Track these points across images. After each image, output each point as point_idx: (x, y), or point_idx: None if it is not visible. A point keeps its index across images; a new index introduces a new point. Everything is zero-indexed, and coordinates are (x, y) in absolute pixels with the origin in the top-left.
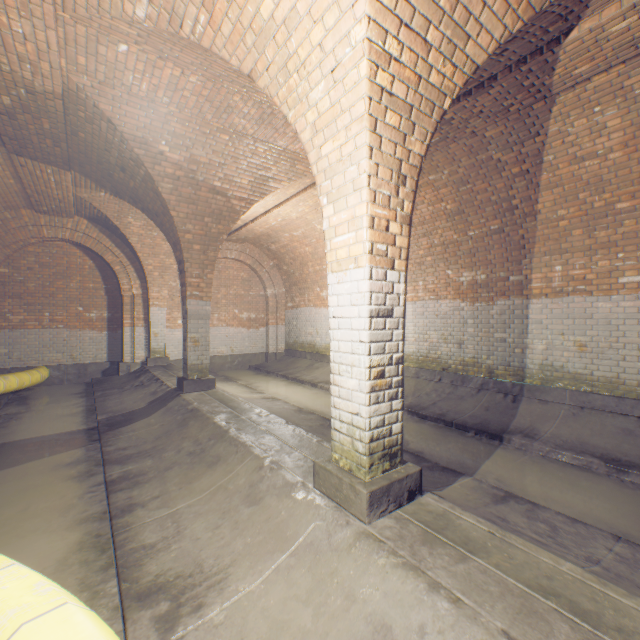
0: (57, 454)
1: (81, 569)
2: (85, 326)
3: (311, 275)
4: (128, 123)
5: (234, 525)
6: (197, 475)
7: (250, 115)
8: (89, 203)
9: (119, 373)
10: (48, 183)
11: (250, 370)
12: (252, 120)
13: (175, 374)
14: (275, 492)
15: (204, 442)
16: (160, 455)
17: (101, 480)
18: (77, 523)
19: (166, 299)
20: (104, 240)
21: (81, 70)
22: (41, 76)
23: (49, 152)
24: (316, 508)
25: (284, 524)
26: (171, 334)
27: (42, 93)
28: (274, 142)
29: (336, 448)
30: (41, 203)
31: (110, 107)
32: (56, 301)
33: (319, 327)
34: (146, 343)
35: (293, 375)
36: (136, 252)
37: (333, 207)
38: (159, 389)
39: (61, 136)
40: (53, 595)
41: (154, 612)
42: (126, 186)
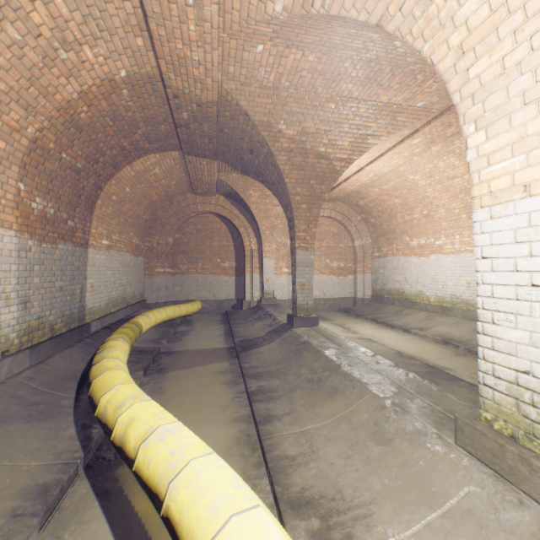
0: (212, 363)
1: (240, 460)
2: (221, 273)
3: (399, 225)
4: (257, 112)
5: (365, 460)
6: (318, 401)
7: (357, 78)
8: (225, 183)
9: (242, 308)
10: (203, 172)
11: (339, 312)
12: (358, 82)
13: (283, 311)
14: (405, 437)
15: (319, 372)
16: (283, 377)
17: (243, 389)
18: (232, 420)
19: (274, 252)
20: (233, 210)
21: (230, 78)
22: (206, 90)
23: (205, 149)
24: (465, 470)
25: (425, 476)
26: (277, 279)
27: (205, 104)
28: (376, 99)
29: (486, 406)
30: (198, 188)
31: (246, 102)
32: (205, 255)
33: (408, 275)
34: (260, 286)
35: (382, 319)
36: (254, 217)
37: (484, 133)
38: (273, 322)
39: (213, 134)
40: (246, 493)
41: (307, 525)
42: (251, 165)
